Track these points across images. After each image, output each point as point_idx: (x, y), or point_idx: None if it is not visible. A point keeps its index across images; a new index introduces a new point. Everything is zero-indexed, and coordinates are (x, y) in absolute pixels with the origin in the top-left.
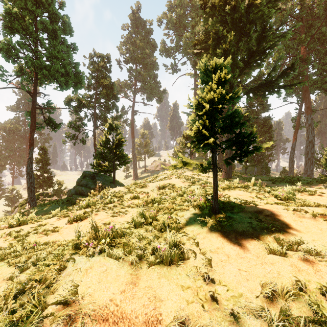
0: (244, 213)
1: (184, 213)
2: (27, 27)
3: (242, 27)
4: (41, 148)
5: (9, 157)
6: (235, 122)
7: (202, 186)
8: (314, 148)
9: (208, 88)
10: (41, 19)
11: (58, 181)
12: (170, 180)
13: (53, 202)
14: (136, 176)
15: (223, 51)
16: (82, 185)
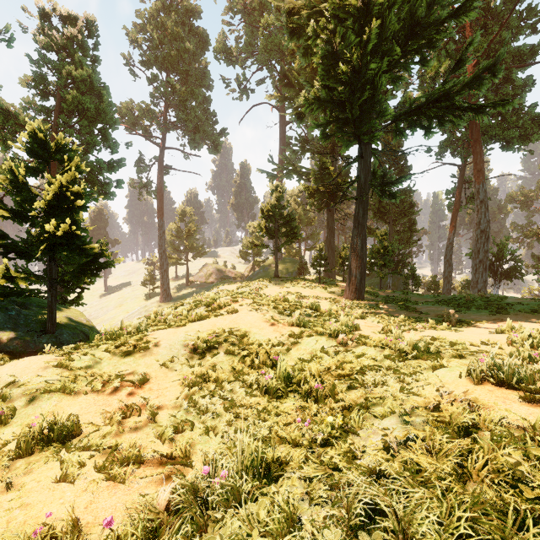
0: None
1: None
2: None
3: None
4: None
5: None
6: None
7: (338, 341)
8: (489, 242)
9: None
10: None
11: None
12: (233, 315)
13: None
14: (166, 294)
15: (359, 5)
16: None
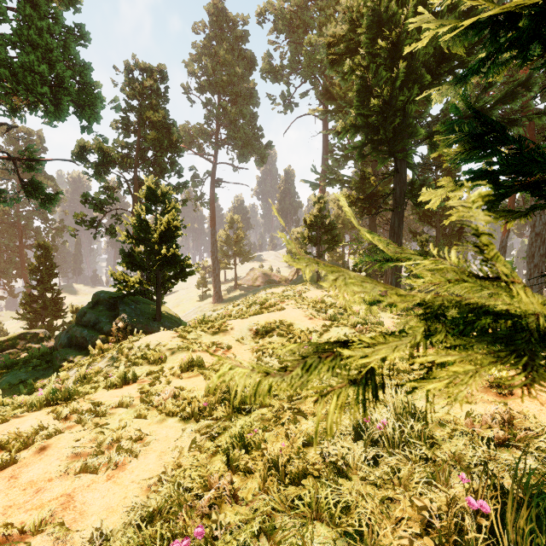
0: None
1: None
2: None
3: (426, 2)
4: (40, 245)
5: None
6: None
7: (356, 329)
8: (545, 246)
9: None
10: None
11: (73, 307)
12: (281, 312)
13: (17, 364)
14: (218, 296)
15: (389, 46)
16: (85, 325)
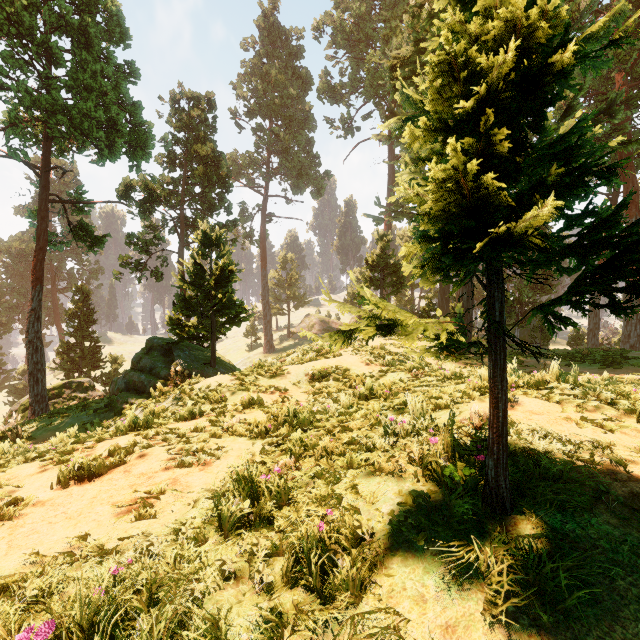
0: (609, 513)
1: (378, 488)
2: (20, 18)
3: None
4: (77, 289)
5: (19, 308)
6: (583, 167)
7: (412, 374)
8: None
9: (494, 3)
10: (53, 3)
11: (112, 357)
12: (338, 358)
13: (77, 408)
14: (270, 345)
15: None
16: (141, 370)
